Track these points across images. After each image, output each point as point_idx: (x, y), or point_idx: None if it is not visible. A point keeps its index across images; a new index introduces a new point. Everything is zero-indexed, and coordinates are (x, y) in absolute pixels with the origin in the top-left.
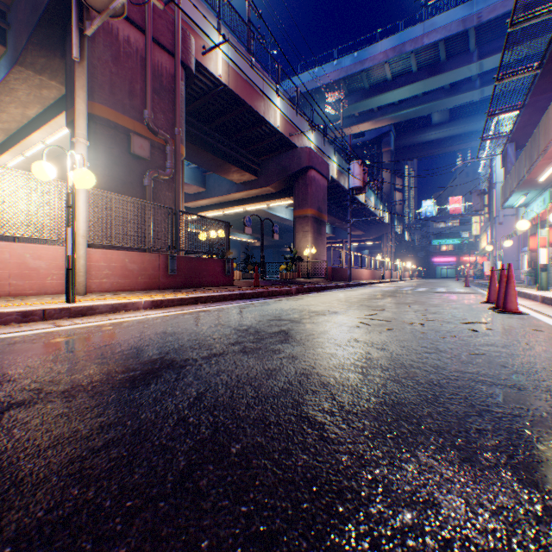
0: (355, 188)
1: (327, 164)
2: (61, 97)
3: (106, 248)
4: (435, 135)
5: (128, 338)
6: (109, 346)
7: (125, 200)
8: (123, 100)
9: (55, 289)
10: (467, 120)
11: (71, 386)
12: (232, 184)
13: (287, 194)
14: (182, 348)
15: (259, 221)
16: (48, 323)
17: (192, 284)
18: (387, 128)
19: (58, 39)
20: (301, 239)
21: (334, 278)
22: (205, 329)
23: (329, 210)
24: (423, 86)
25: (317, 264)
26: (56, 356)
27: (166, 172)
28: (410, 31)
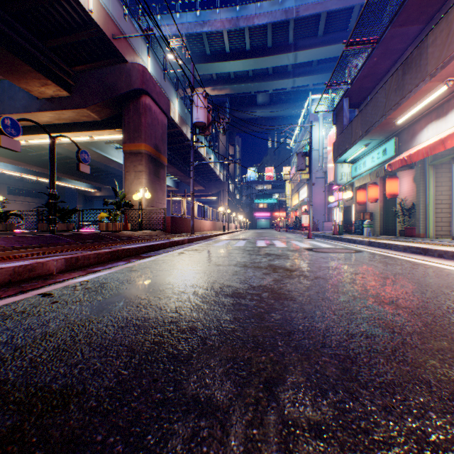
0: (199, 125)
1: (167, 98)
2: None
3: None
4: (260, 114)
5: None
6: None
7: None
8: None
9: None
10: (281, 106)
11: None
12: (32, 98)
13: (116, 124)
14: None
15: (97, 167)
16: None
17: None
18: (224, 99)
19: None
20: (133, 181)
21: (174, 229)
22: None
23: (172, 161)
24: (254, 63)
25: (155, 213)
26: None
27: None
28: (245, 6)
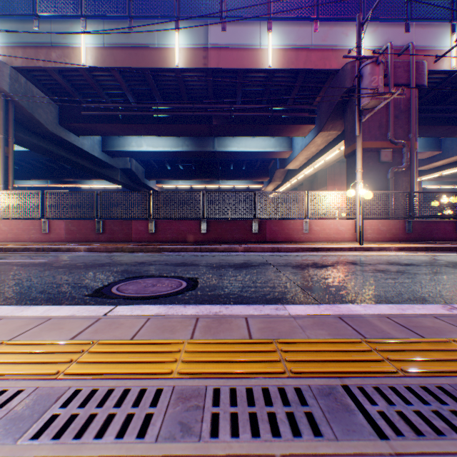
0: None
1: None
2: (336, 136)
3: (364, 218)
4: None
5: (392, 258)
6: (387, 259)
7: (375, 189)
8: (374, 133)
9: (347, 239)
10: None
11: (385, 264)
12: None
13: None
14: (416, 262)
15: None
16: (356, 252)
17: (423, 239)
18: None
19: (338, 114)
20: None
21: None
22: (428, 260)
23: None
24: None
25: None
26: (373, 259)
27: (401, 166)
28: None
